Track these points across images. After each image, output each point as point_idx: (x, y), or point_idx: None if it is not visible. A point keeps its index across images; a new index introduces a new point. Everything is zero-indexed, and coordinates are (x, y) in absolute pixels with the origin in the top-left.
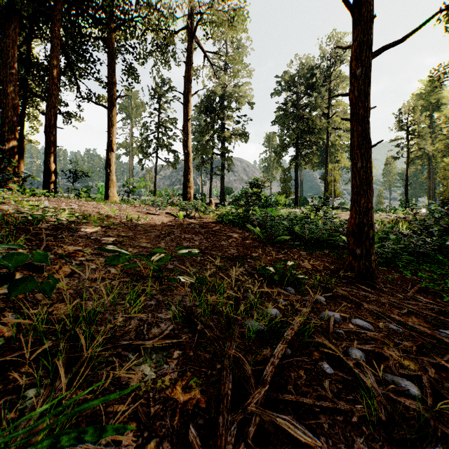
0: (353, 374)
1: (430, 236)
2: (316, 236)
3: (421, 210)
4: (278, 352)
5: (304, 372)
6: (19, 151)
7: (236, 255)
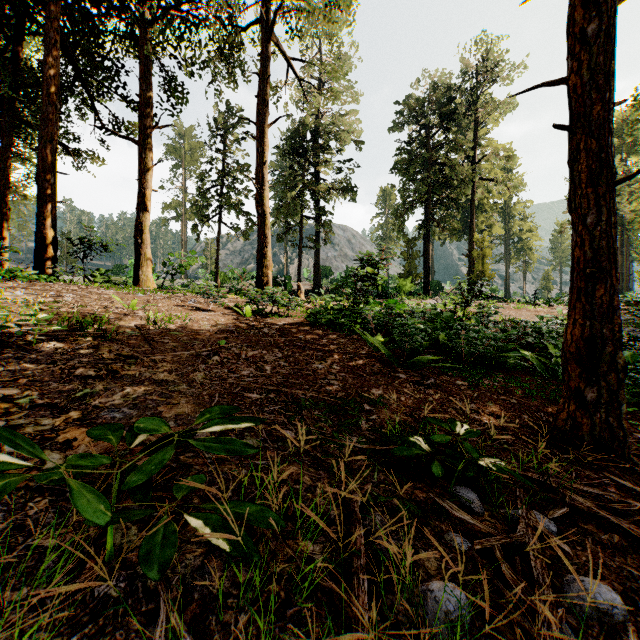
0: None
1: None
2: (480, 351)
3: None
4: None
5: None
6: (1, 210)
7: (341, 395)
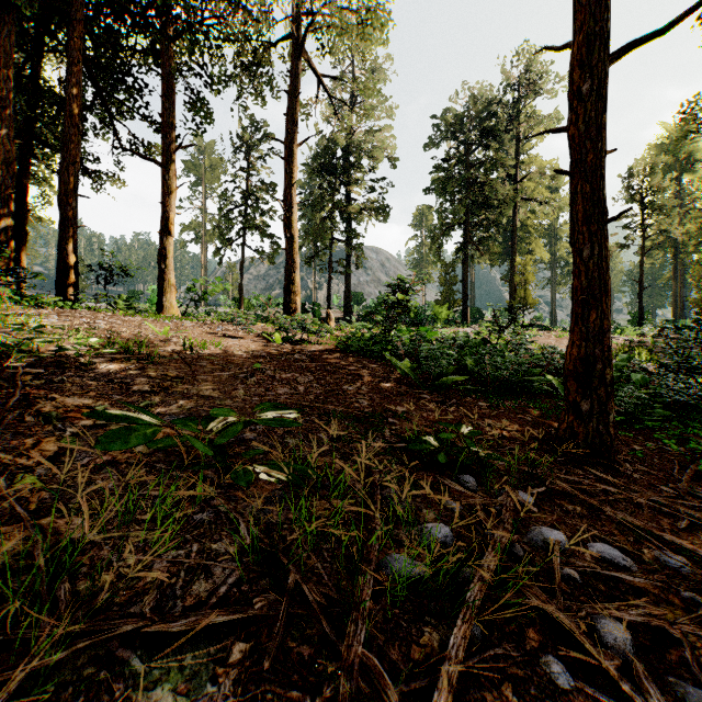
0: (616, 690)
1: (692, 373)
2: (504, 375)
3: (666, 330)
4: (456, 645)
5: (513, 686)
6: (19, 234)
7: (368, 410)
